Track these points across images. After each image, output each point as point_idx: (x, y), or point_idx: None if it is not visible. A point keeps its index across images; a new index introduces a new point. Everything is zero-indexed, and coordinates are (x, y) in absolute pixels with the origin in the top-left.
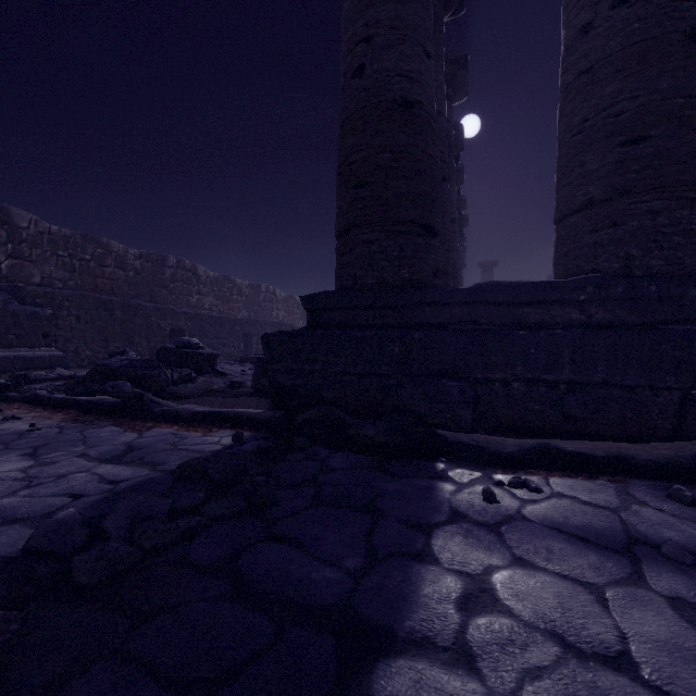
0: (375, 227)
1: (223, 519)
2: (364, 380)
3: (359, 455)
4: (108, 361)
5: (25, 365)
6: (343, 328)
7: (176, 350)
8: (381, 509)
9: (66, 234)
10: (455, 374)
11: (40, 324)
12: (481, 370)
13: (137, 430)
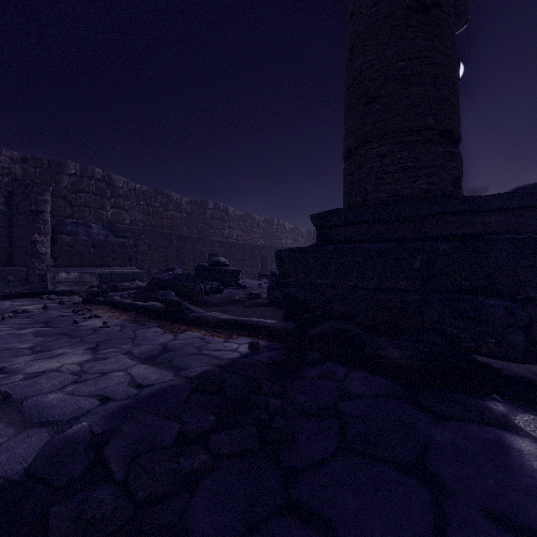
0: (387, 140)
1: (232, 457)
2: (379, 295)
3: (380, 378)
4: (160, 275)
5: (117, 279)
6: (354, 243)
7: (209, 267)
8: (437, 475)
9: (145, 190)
10: (493, 291)
11: (127, 250)
12: (534, 286)
13: (174, 332)
